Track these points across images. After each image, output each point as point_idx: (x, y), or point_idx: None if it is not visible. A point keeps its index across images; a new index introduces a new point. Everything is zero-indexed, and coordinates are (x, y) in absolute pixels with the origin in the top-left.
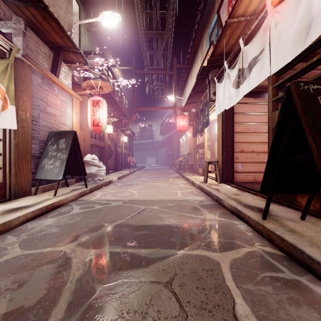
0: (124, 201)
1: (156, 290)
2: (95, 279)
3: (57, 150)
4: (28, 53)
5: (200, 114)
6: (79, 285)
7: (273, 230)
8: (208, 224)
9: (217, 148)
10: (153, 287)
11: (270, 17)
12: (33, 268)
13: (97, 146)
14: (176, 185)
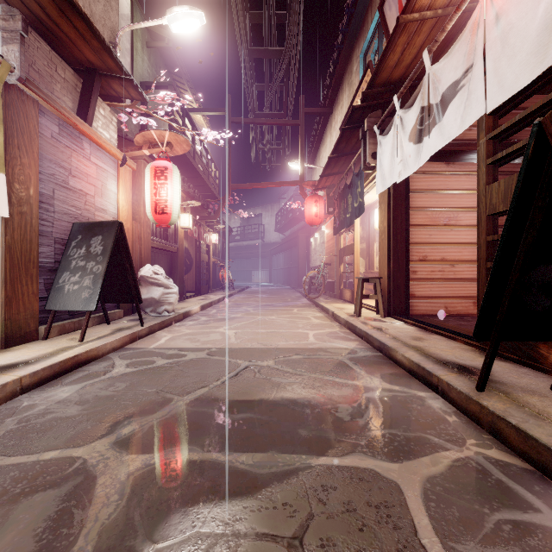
0: (209, 351)
1: None
2: (138, 529)
3: (88, 256)
4: (34, 78)
5: (348, 194)
6: (103, 543)
7: (502, 415)
8: (369, 399)
9: (379, 253)
10: (263, 550)
11: (486, 3)
12: (14, 499)
13: (163, 251)
14: (305, 320)
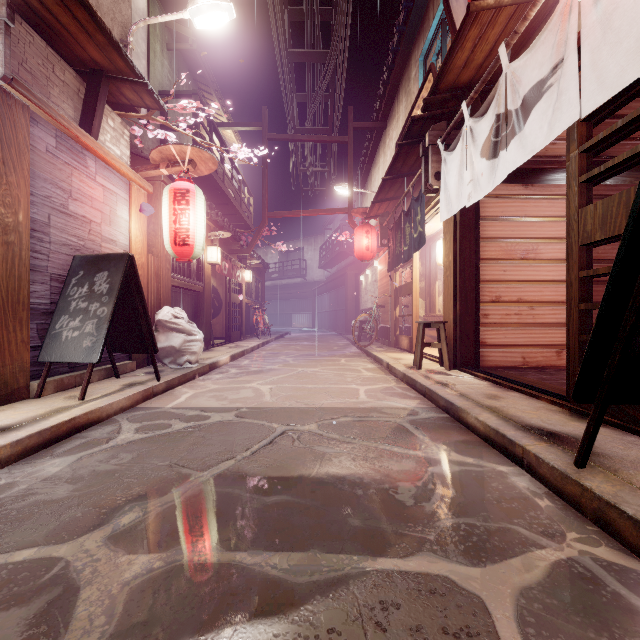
0: (239, 411)
1: None
2: None
3: (91, 296)
4: (26, 80)
5: (405, 222)
6: None
7: (613, 502)
8: (437, 475)
9: (444, 293)
10: None
11: None
12: None
13: (186, 290)
14: (355, 373)
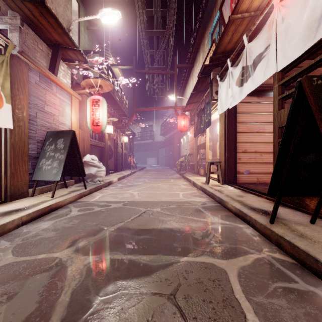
0: (124, 203)
1: (159, 303)
2: (91, 290)
3: (55, 150)
4: (25, 50)
5: (202, 114)
6: (74, 297)
7: (282, 235)
8: (212, 228)
9: (220, 148)
10: (155, 300)
11: (276, 11)
12: (25, 277)
13: (96, 146)
14: (178, 186)
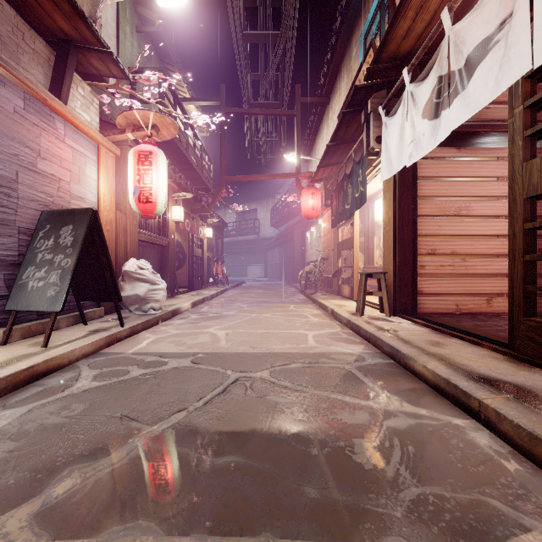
0: (195, 357)
1: None
2: None
3: (56, 248)
4: None
5: (348, 184)
6: None
7: None
8: (392, 430)
9: (383, 246)
10: None
11: None
12: None
13: (153, 245)
14: (303, 318)
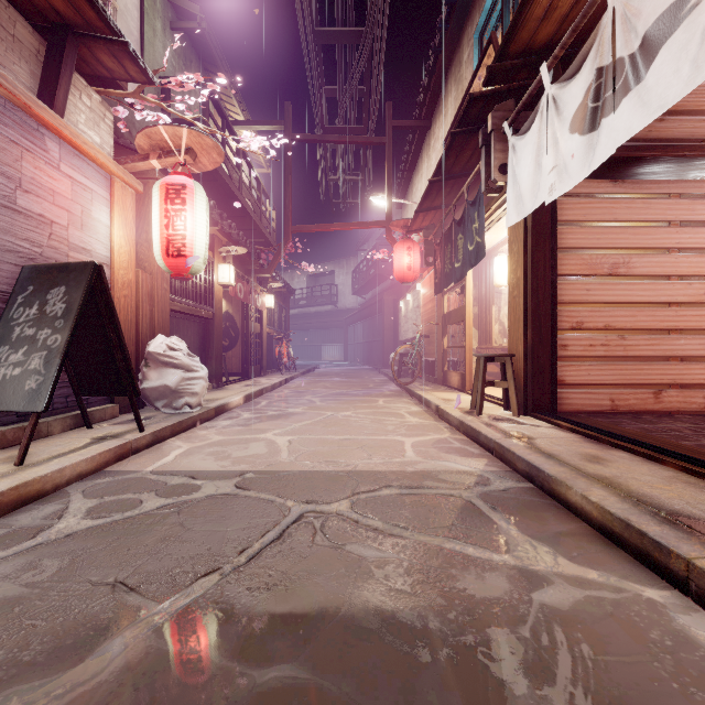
0: (242, 478)
1: None
2: None
3: (40, 320)
4: None
5: (458, 233)
6: None
7: None
8: (549, 611)
9: (509, 318)
10: None
11: None
12: None
13: (192, 317)
14: (397, 418)
